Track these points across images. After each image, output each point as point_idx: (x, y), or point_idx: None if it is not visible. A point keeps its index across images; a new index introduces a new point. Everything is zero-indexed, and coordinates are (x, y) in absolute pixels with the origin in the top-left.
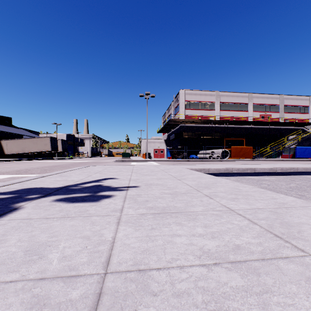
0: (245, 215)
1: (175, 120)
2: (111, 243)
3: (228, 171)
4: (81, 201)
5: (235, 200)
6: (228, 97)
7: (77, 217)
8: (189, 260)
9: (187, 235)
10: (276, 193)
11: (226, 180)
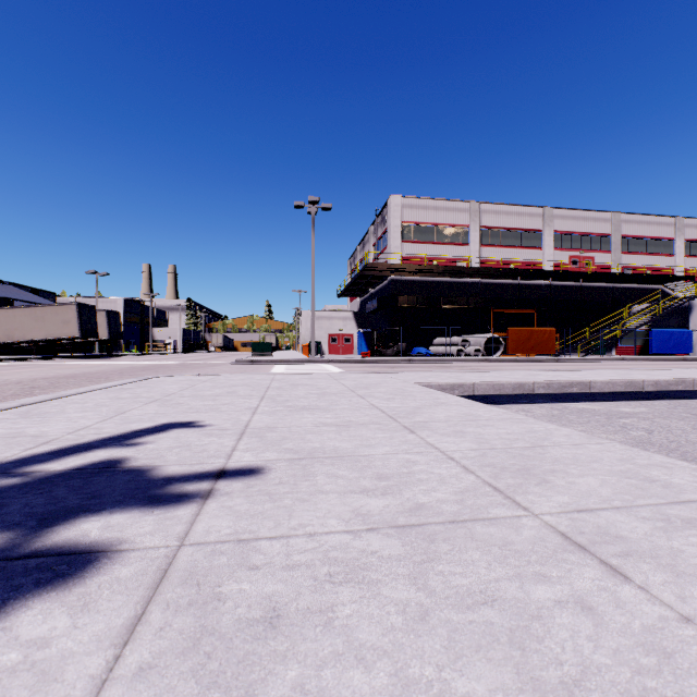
0: None
1: (378, 266)
2: None
3: (524, 389)
4: None
5: None
6: (499, 215)
7: None
8: None
9: None
10: None
11: (563, 430)
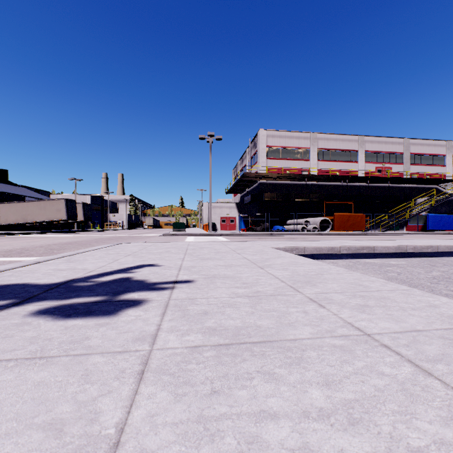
0: (398, 350)
1: (251, 174)
2: (110, 450)
3: (334, 251)
4: (83, 315)
5: (366, 311)
6: (329, 141)
7: (59, 359)
8: None
9: (291, 414)
10: (432, 294)
11: (337, 268)
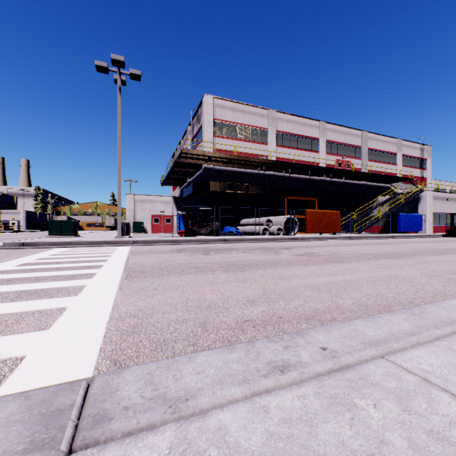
0: None
1: (193, 152)
2: None
3: None
4: None
5: None
6: (290, 123)
7: None
8: None
9: None
10: None
11: None
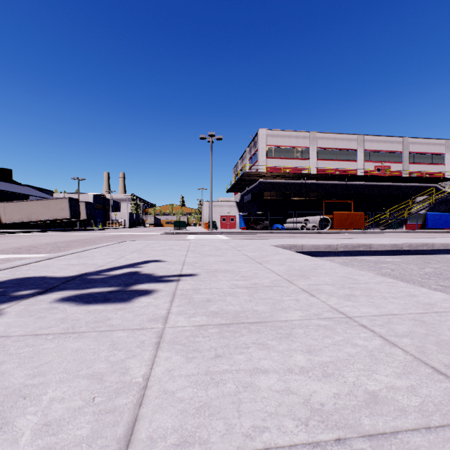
0: (373, 328)
1: (251, 173)
2: (140, 390)
3: (331, 248)
4: (102, 302)
5: (351, 299)
6: (329, 140)
7: (88, 333)
8: (287, 430)
9: (278, 370)
10: (414, 286)
11: (331, 264)
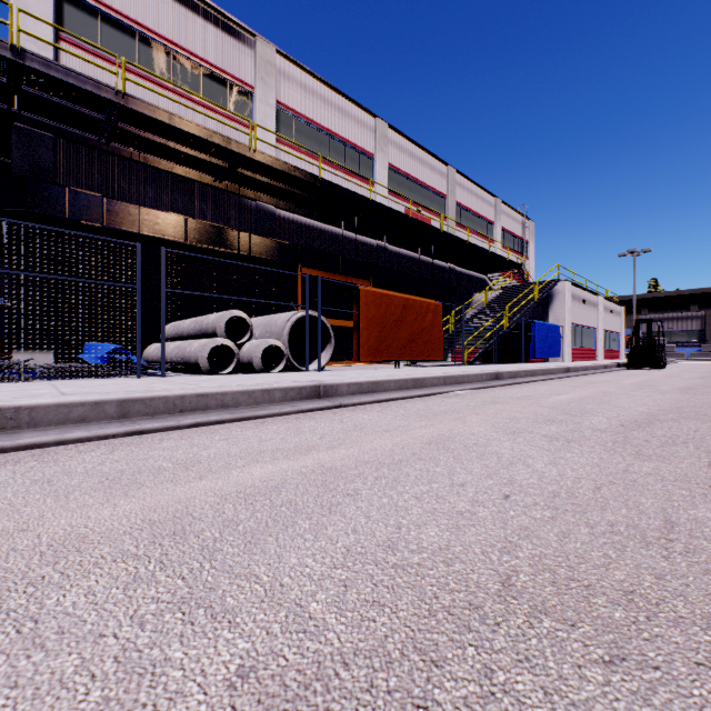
0: None
1: None
2: None
3: None
4: None
5: None
6: (311, 97)
7: None
8: None
9: None
10: None
11: None
